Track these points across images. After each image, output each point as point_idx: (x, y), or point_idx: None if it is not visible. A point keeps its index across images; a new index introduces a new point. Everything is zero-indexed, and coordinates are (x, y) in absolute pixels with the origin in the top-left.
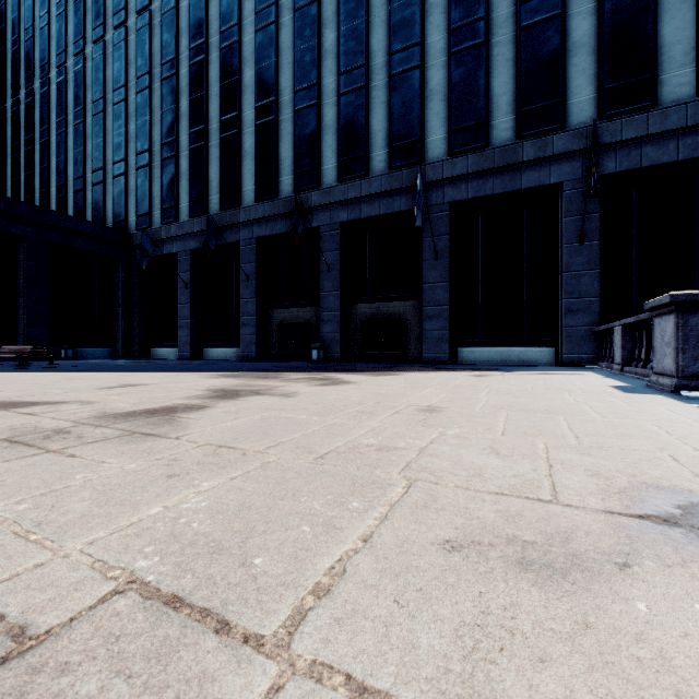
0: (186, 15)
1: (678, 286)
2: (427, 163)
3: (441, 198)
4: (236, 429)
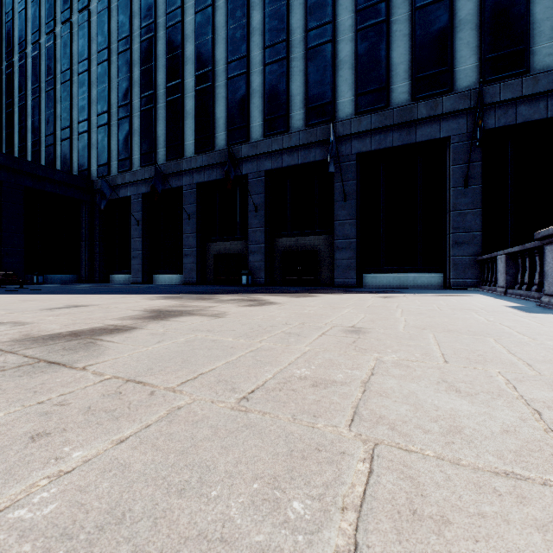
0: (138, 0)
1: (546, 223)
2: (337, 121)
3: (349, 150)
4: (155, 356)
